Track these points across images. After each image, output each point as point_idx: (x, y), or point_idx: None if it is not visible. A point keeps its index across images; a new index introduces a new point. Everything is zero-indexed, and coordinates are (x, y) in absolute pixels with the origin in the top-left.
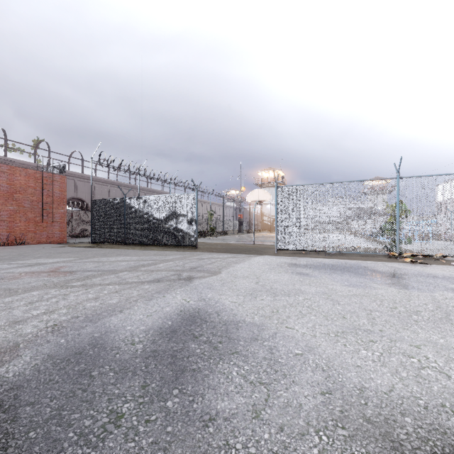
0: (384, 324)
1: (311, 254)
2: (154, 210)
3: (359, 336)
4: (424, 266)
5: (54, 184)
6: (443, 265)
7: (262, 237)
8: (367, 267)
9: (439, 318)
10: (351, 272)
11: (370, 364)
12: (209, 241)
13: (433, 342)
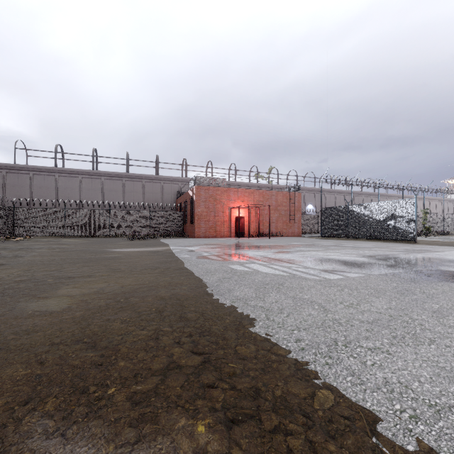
0: None
1: None
2: (373, 213)
3: None
4: None
5: (294, 199)
6: None
7: None
8: None
9: None
10: None
11: None
12: (426, 239)
13: None
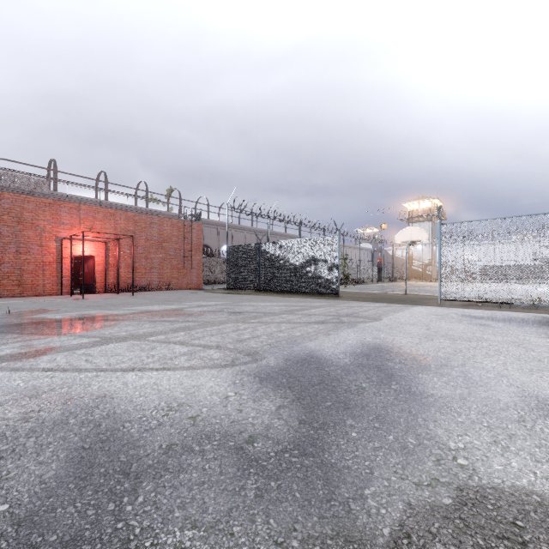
0: None
1: (489, 306)
2: (290, 255)
3: None
4: None
5: (192, 232)
6: None
7: (413, 286)
8: None
9: None
10: None
11: None
12: (347, 290)
13: None
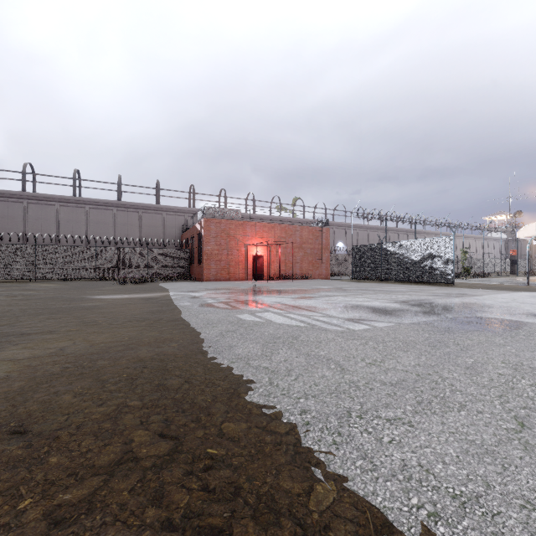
0: None
1: None
2: (409, 252)
3: None
4: None
5: (322, 235)
6: None
7: None
8: None
9: None
10: None
11: None
12: (465, 281)
13: None
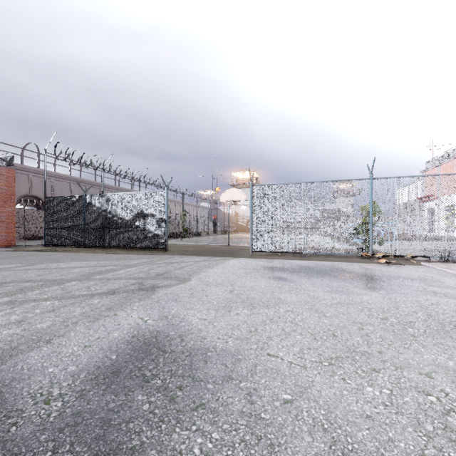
0: (381, 342)
1: (286, 255)
2: (118, 209)
3: (357, 363)
4: (398, 267)
5: None
6: (414, 266)
7: (237, 238)
8: (345, 269)
9: (436, 331)
10: (330, 275)
11: (383, 412)
12: (181, 243)
13: (443, 367)
